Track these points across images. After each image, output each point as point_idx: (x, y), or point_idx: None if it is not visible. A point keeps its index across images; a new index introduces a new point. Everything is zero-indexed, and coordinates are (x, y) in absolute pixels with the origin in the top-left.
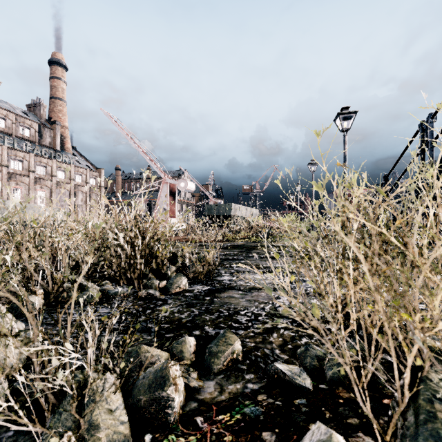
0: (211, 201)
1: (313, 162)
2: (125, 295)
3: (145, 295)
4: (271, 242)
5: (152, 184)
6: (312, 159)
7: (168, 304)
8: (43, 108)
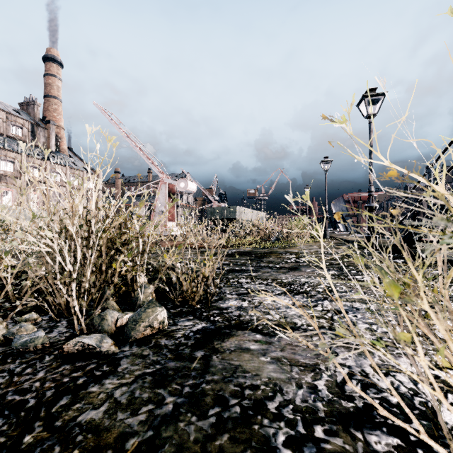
0: (214, 205)
1: (327, 160)
2: (45, 347)
3: (78, 350)
4: (283, 248)
5: (149, 184)
6: (325, 157)
7: (116, 373)
8: (36, 106)
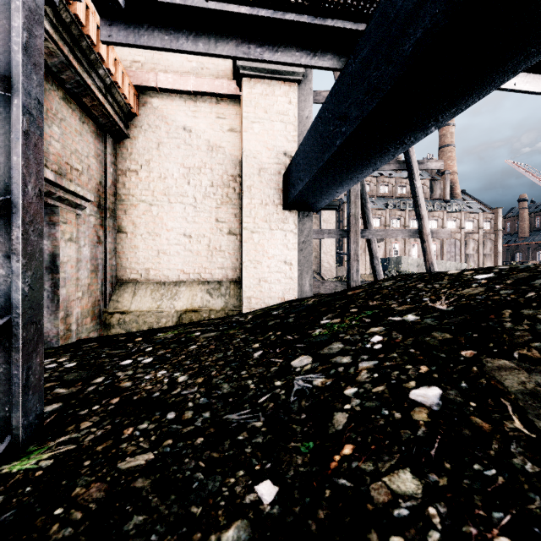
0: None
1: None
2: None
3: None
4: None
5: None
6: None
7: None
8: None
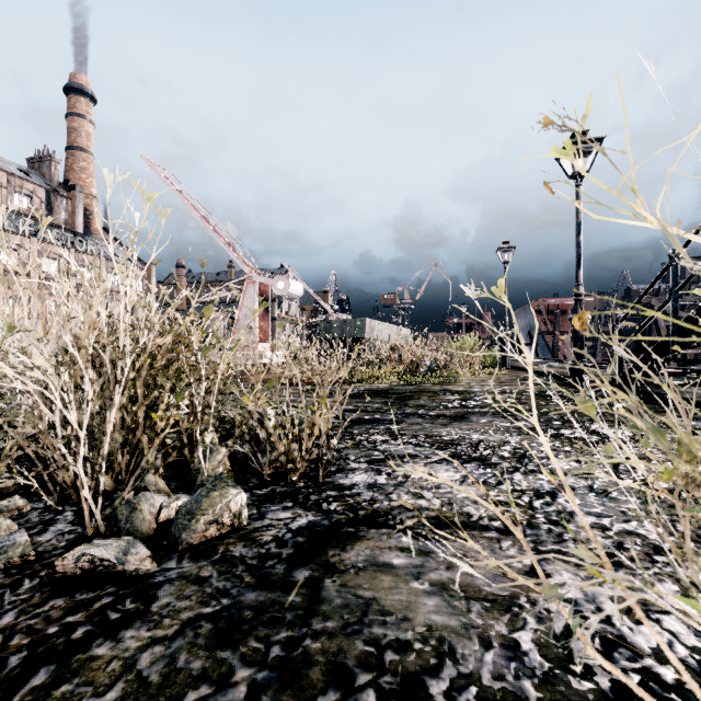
0: (331, 317)
1: (507, 246)
2: (28, 562)
3: (84, 569)
4: (440, 385)
5: (228, 284)
6: (505, 241)
7: (146, 616)
8: (54, 163)
